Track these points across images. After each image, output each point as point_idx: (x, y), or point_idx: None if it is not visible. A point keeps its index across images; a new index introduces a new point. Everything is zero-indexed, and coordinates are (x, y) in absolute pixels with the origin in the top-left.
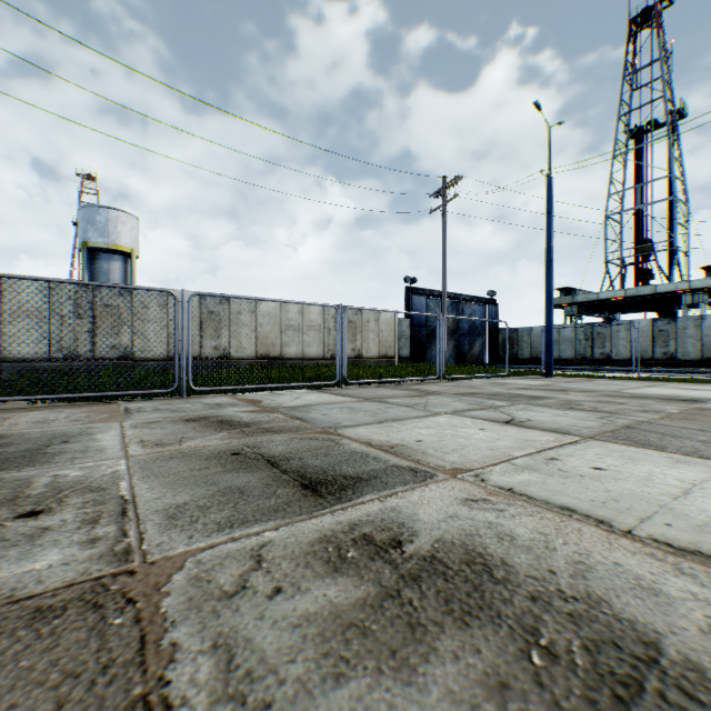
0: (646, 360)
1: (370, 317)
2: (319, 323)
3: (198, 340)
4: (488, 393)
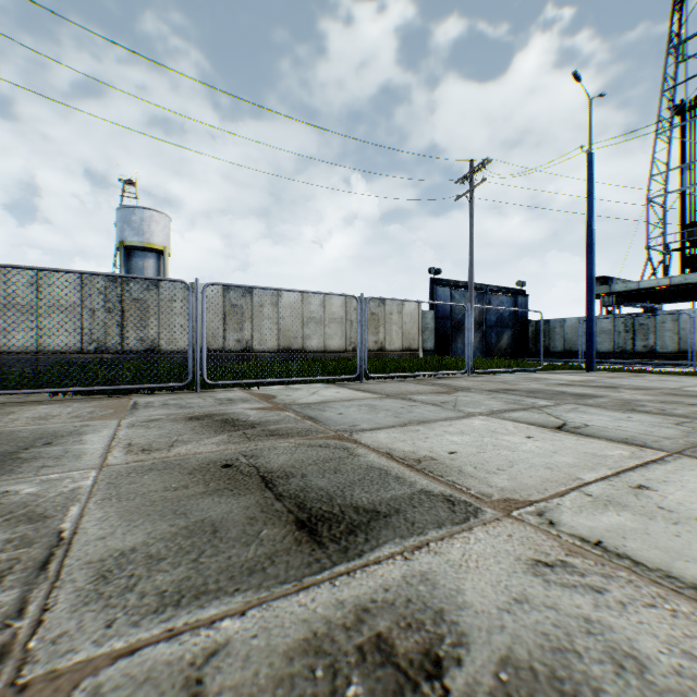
0: (696, 353)
1: (393, 309)
2: (341, 316)
3: (221, 333)
4: (525, 390)
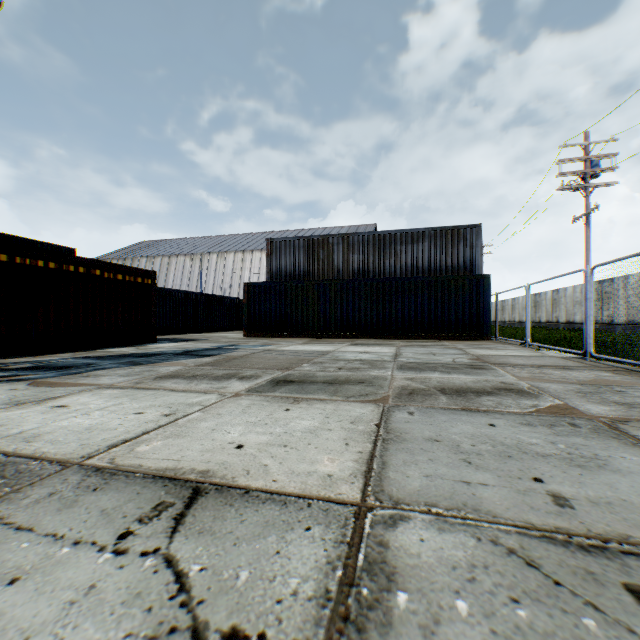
0: None
1: None
2: None
3: None
4: (466, 369)
